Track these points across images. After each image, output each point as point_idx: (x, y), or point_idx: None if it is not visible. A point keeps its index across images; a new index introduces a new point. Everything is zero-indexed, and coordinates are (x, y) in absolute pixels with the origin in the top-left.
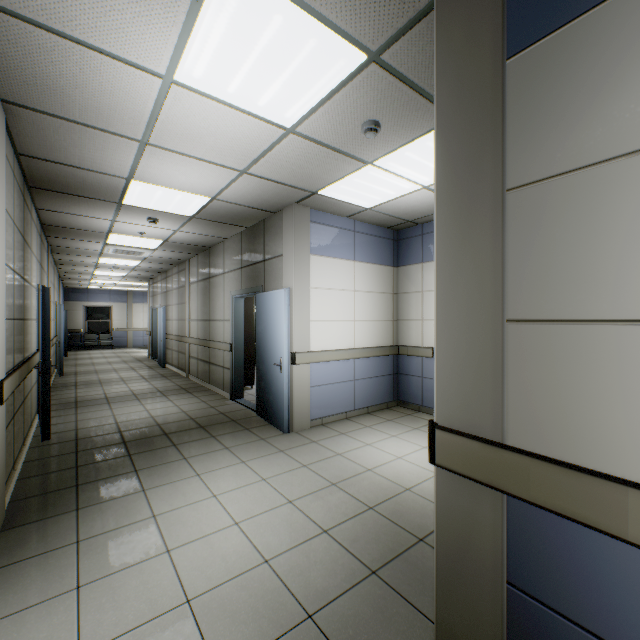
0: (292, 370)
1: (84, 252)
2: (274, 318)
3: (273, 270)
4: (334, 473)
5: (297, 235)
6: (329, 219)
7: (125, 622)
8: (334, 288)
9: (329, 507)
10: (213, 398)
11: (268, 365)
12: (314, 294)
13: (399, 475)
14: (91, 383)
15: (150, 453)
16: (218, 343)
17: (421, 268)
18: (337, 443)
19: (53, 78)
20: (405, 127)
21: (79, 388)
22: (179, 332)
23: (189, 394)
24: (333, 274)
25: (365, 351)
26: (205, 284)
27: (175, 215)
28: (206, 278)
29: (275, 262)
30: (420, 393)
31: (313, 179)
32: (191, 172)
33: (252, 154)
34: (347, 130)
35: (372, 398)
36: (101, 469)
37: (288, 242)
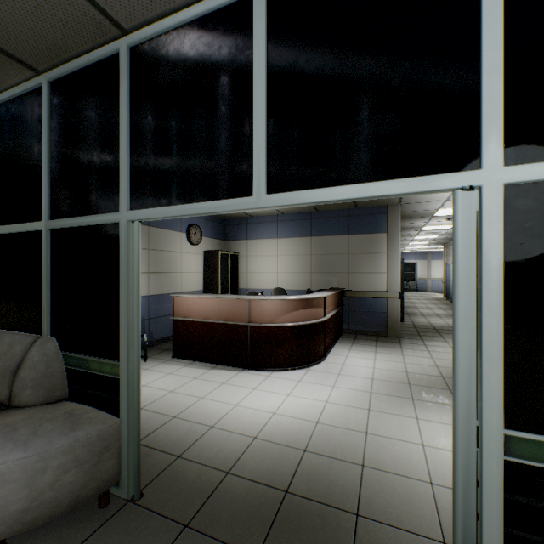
0: None
1: (407, 235)
2: None
3: None
4: None
5: None
6: None
7: (443, 358)
8: None
9: None
10: None
11: None
12: None
13: None
14: (411, 307)
15: (448, 334)
16: None
17: None
18: None
19: (417, 197)
20: None
21: (405, 308)
22: None
23: None
24: None
25: None
26: None
27: None
28: None
29: None
30: None
31: None
32: None
33: None
34: None
35: None
36: (427, 333)
37: None
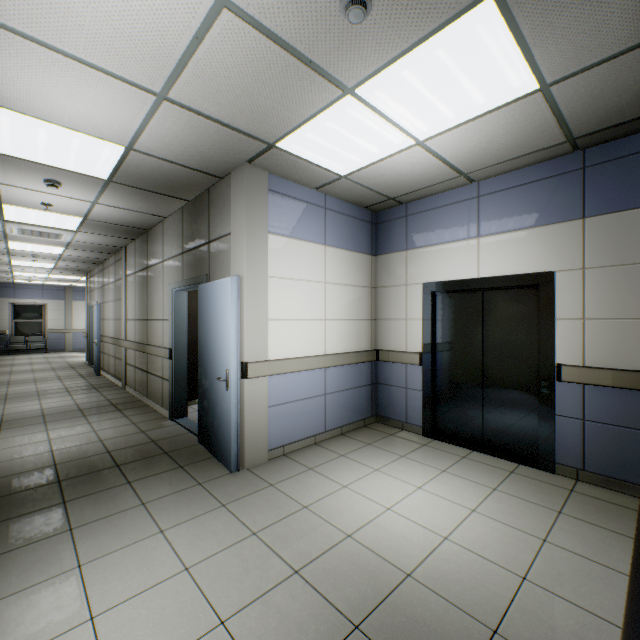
0: (243, 386)
1: None
2: (219, 316)
3: (220, 254)
4: (297, 547)
5: (250, 206)
6: (293, 189)
7: None
8: (300, 278)
9: (287, 632)
10: (148, 418)
11: (212, 379)
12: (273, 285)
13: (392, 544)
14: None
15: (17, 521)
16: (156, 348)
17: (405, 257)
18: (303, 486)
19: None
20: (410, 9)
21: None
22: (116, 334)
23: (118, 412)
24: (298, 260)
25: (338, 358)
26: (143, 275)
27: (83, 176)
28: (144, 268)
29: (222, 243)
30: (404, 407)
31: (268, 118)
32: (78, 91)
33: (167, 56)
34: (317, 8)
35: (347, 415)
36: None
37: (238, 215)
